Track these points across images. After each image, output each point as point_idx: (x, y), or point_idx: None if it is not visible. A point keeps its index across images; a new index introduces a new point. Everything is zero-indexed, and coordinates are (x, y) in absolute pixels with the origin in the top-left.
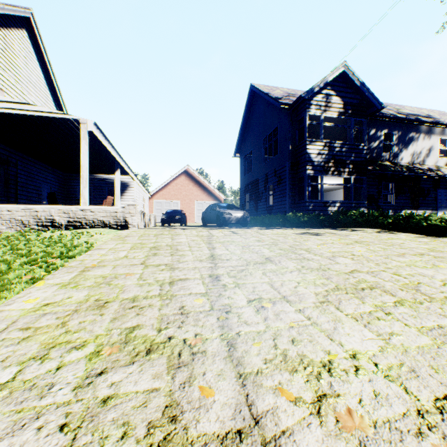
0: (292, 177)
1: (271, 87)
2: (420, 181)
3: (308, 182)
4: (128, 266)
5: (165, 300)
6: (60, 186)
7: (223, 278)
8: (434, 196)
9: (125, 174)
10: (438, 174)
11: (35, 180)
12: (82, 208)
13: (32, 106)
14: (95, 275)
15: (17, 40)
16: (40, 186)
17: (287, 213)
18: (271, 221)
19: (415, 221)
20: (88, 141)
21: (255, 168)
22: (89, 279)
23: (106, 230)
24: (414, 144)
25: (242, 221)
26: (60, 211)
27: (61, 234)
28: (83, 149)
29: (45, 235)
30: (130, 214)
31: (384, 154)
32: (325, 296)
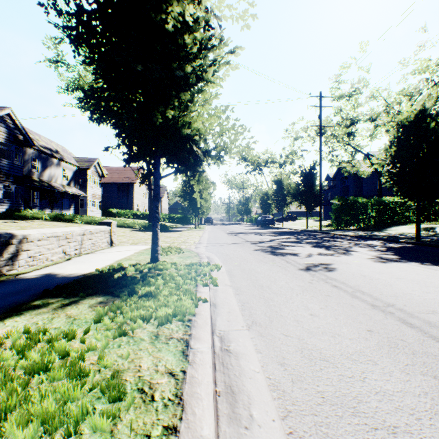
0: None
1: None
2: (55, 192)
3: None
4: None
5: None
6: None
7: None
8: (62, 202)
9: None
10: (65, 190)
11: None
12: None
13: None
14: None
15: None
16: None
17: None
18: None
19: (59, 216)
20: None
21: None
22: None
23: None
24: (51, 169)
25: None
26: None
27: None
28: None
29: None
30: None
31: (34, 172)
32: None
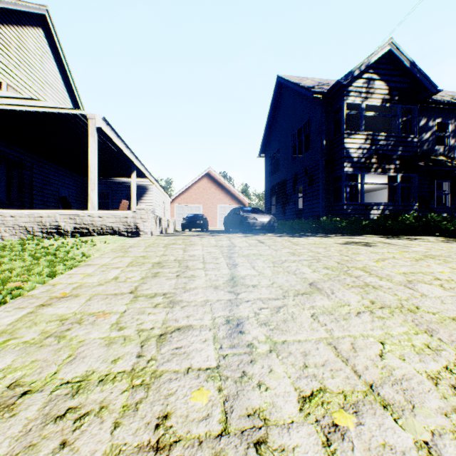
0: (327, 176)
1: (300, 78)
2: None
3: (346, 182)
4: (110, 297)
5: (135, 391)
6: (79, 191)
7: (249, 327)
8: None
9: (144, 177)
10: None
11: (52, 184)
12: (90, 213)
13: (37, 101)
14: (52, 315)
15: (33, 39)
16: (58, 190)
17: (320, 217)
18: (301, 227)
19: None
20: (96, 138)
21: (282, 168)
22: (37, 325)
23: (114, 238)
24: None
25: (269, 226)
26: (66, 216)
27: (62, 242)
28: (91, 148)
29: (45, 244)
30: (142, 220)
31: (437, 148)
32: (455, 389)
